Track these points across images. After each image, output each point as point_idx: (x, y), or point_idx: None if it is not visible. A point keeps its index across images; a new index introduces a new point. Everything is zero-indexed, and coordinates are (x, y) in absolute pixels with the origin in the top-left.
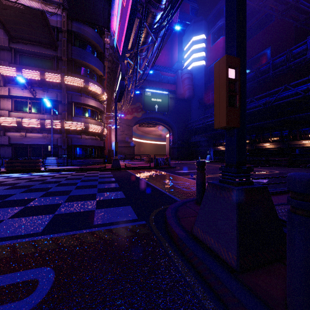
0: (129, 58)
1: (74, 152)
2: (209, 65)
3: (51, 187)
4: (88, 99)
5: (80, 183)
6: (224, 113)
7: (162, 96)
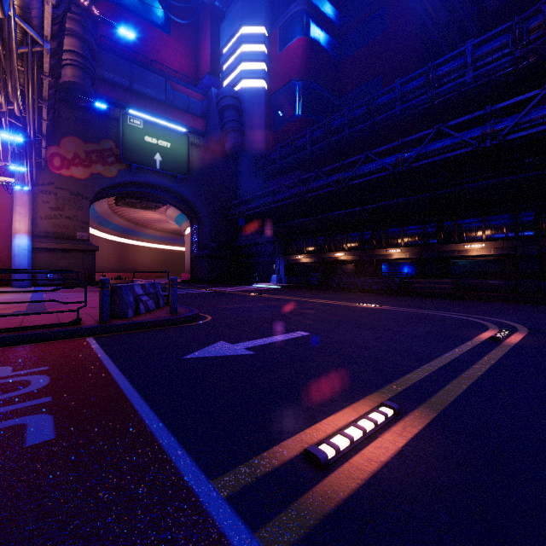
0: None
1: None
2: (275, 90)
3: None
4: None
5: None
6: None
7: (173, 136)
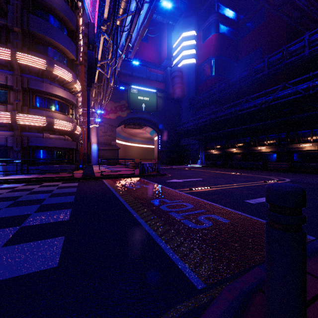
0: (106, 34)
1: (33, 156)
2: (200, 63)
3: None
4: (53, 87)
5: (1, 210)
6: None
7: (150, 94)
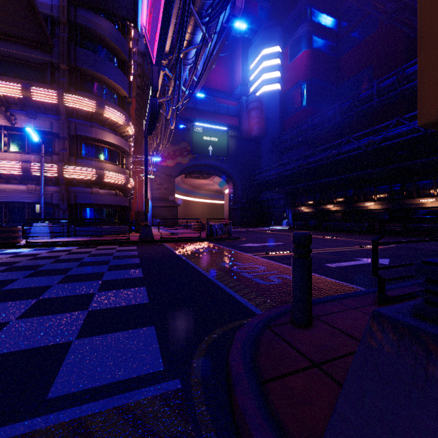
0: (167, 69)
1: (81, 215)
2: (287, 90)
3: (16, 278)
4: (103, 132)
5: (74, 269)
6: None
7: (219, 134)
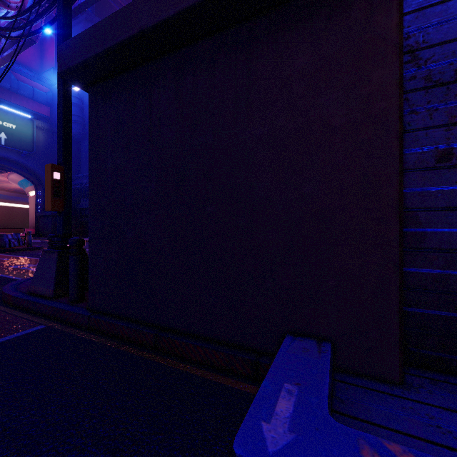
0: None
1: None
2: None
3: None
4: None
5: None
6: (51, 202)
7: (18, 120)
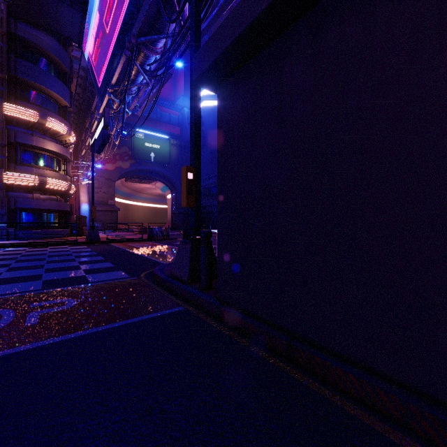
0: (112, 94)
1: (20, 219)
2: None
3: (9, 263)
4: (45, 141)
5: (49, 258)
6: (186, 199)
7: (161, 141)
